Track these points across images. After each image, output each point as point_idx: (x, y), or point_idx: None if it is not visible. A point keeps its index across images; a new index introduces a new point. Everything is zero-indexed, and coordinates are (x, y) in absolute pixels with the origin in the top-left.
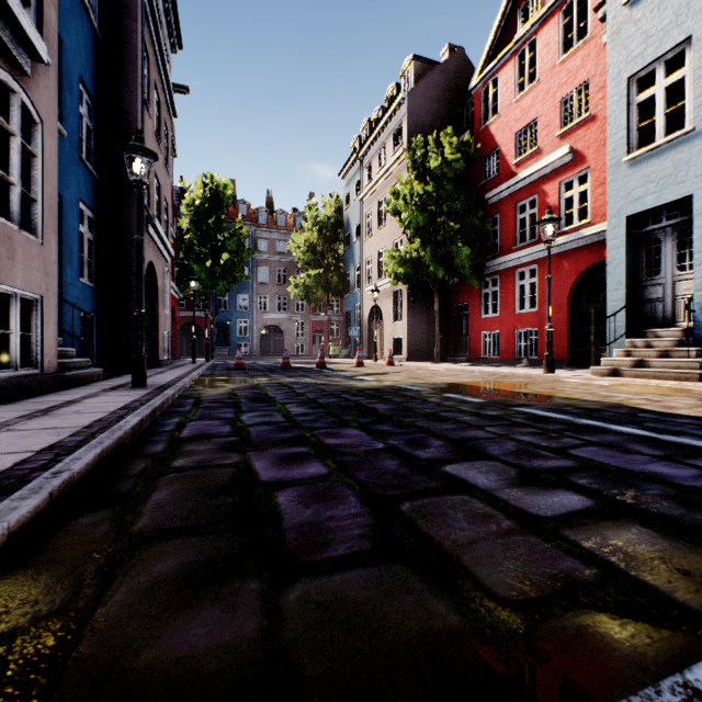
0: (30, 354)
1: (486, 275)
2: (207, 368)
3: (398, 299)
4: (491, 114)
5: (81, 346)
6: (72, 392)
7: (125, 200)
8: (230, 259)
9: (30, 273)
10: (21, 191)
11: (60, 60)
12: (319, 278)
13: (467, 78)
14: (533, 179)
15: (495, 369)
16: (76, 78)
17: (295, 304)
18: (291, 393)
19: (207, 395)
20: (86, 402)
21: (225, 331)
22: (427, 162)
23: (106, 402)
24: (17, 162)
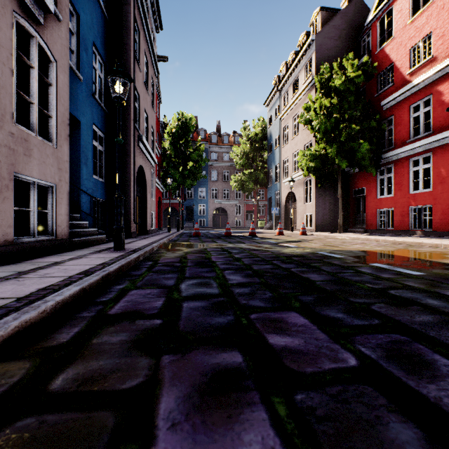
0: (48, 226)
1: (381, 165)
2: (177, 235)
3: (308, 187)
4: (386, 38)
5: (95, 220)
6: (71, 253)
7: (123, 124)
8: (193, 165)
9: (45, 167)
10: (39, 109)
11: (79, 30)
12: (251, 175)
13: (363, 17)
14: (427, 82)
15: (396, 238)
16: (90, 43)
17: (235, 193)
18: (229, 257)
19: (165, 258)
20: (65, 263)
21: (191, 212)
22: (332, 83)
23: (80, 264)
24: (34, 87)
